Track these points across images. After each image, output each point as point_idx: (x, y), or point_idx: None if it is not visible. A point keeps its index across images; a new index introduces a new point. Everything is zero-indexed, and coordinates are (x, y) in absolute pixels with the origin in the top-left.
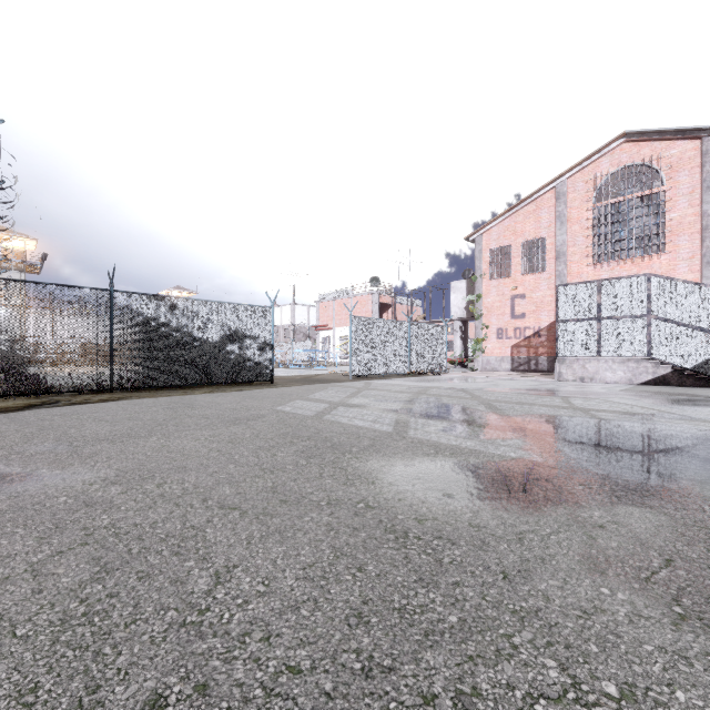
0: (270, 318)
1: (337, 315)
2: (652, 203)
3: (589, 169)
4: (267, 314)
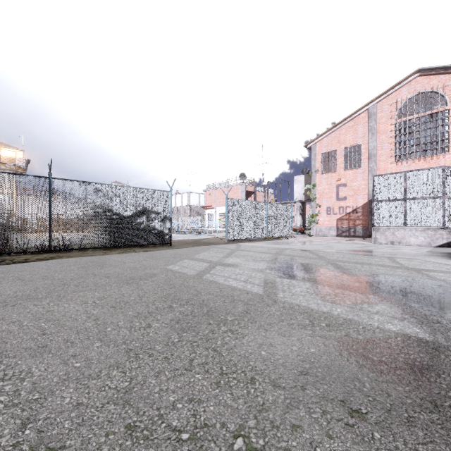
0: (169, 199)
1: (218, 199)
2: (439, 118)
3: (392, 96)
4: (167, 196)
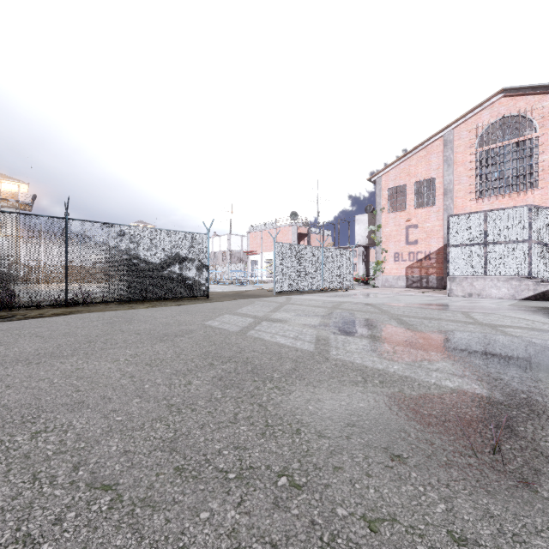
0: (206, 244)
1: (264, 243)
2: (527, 147)
3: (472, 120)
4: (204, 240)
